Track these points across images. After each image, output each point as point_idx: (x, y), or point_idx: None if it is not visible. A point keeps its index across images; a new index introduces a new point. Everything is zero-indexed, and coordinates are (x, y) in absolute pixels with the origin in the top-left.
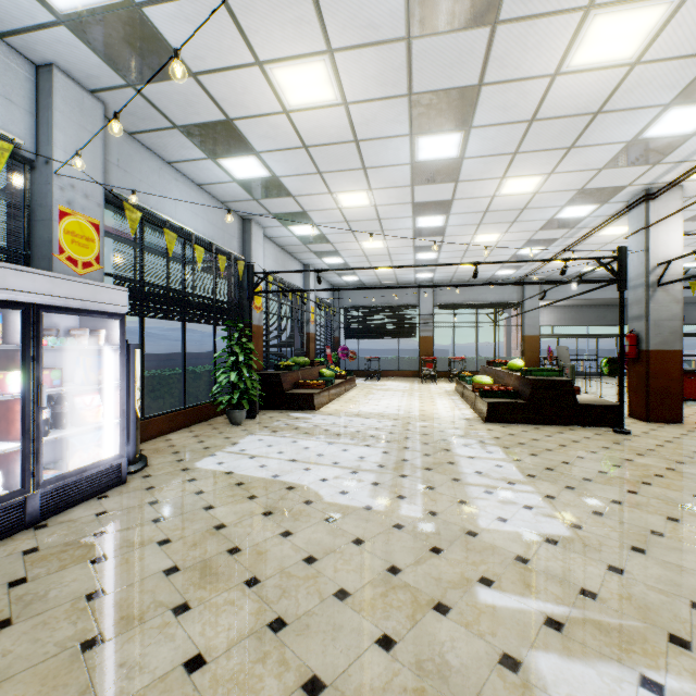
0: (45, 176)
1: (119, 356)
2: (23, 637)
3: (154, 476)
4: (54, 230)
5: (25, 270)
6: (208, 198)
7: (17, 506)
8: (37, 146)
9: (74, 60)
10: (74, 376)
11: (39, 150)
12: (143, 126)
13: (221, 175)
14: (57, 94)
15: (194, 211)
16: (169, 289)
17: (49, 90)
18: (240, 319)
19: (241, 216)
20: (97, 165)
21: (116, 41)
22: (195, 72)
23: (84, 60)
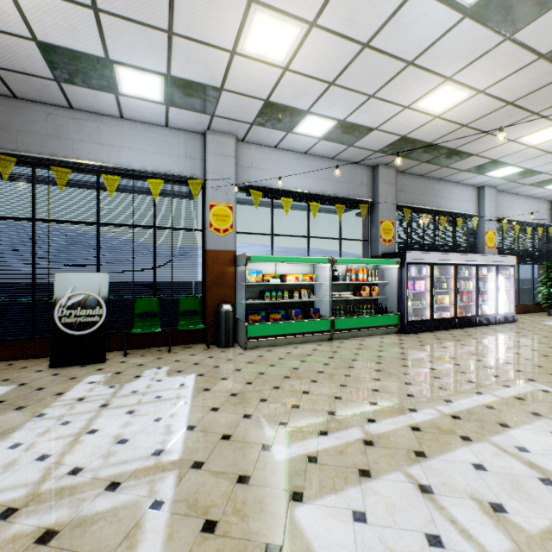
0: (481, 222)
1: (511, 279)
2: (525, 334)
3: (525, 323)
4: (484, 238)
5: (496, 256)
6: (529, 200)
7: (493, 318)
8: (477, 212)
9: (493, 183)
10: (500, 285)
11: (478, 214)
12: (508, 188)
13: (542, 191)
14: (485, 194)
15: (523, 210)
16: (514, 250)
17: (482, 194)
18: (549, 260)
19: (549, 200)
20: (494, 211)
21: (514, 176)
22: (545, 172)
23: (497, 182)
